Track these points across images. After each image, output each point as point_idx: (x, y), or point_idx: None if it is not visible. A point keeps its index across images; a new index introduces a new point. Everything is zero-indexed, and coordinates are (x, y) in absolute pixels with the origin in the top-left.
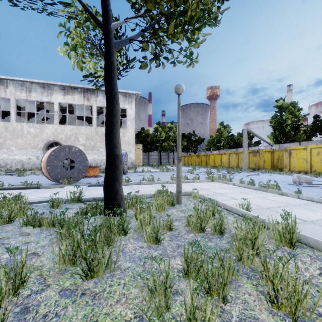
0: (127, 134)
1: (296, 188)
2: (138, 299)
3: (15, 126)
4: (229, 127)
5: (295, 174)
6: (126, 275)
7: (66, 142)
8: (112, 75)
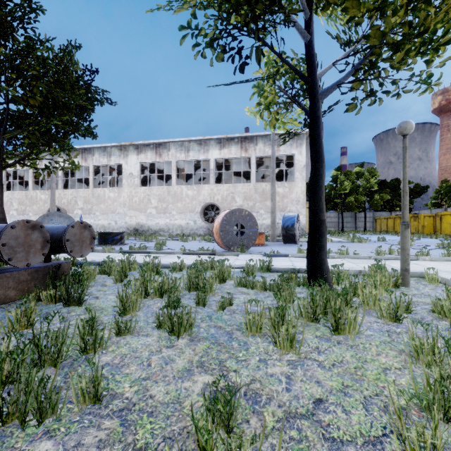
0: (295, 189)
1: None
2: (400, 358)
3: (175, 189)
4: None
5: None
6: (373, 340)
7: (222, 204)
8: (319, 131)
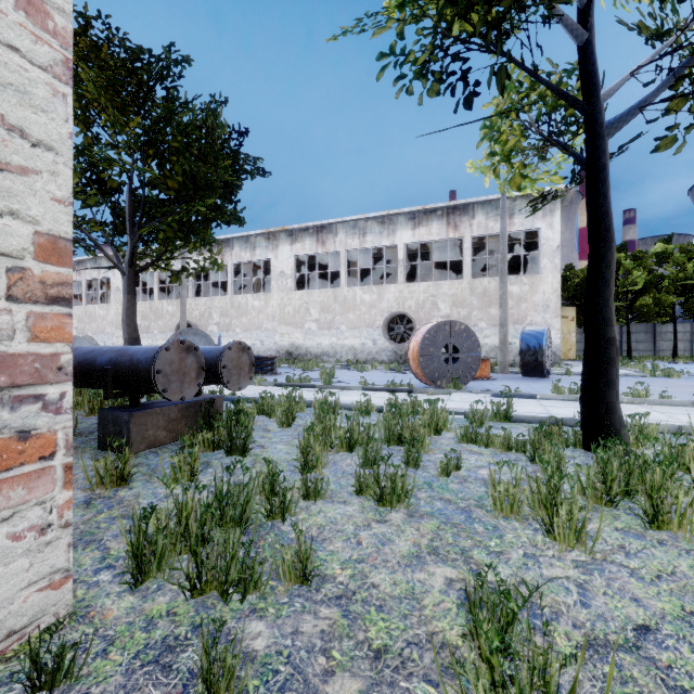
0: (541, 286)
1: None
2: None
3: (345, 293)
4: None
5: None
6: None
7: (417, 314)
8: (605, 189)
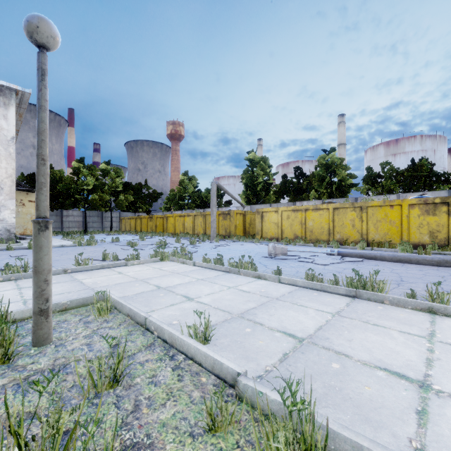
0: None
1: (273, 263)
2: None
3: None
4: (195, 179)
5: (270, 243)
6: None
7: None
8: None
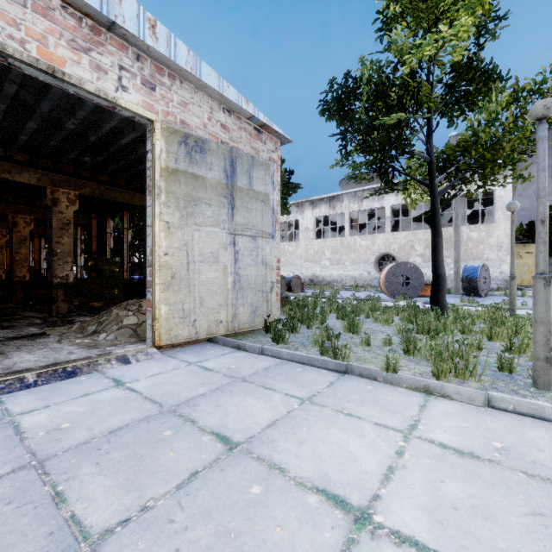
0: (495, 232)
1: None
2: None
3: (349, 241)
4: None
5: None
6: None
7: (399, 253)
8: (436, 218)
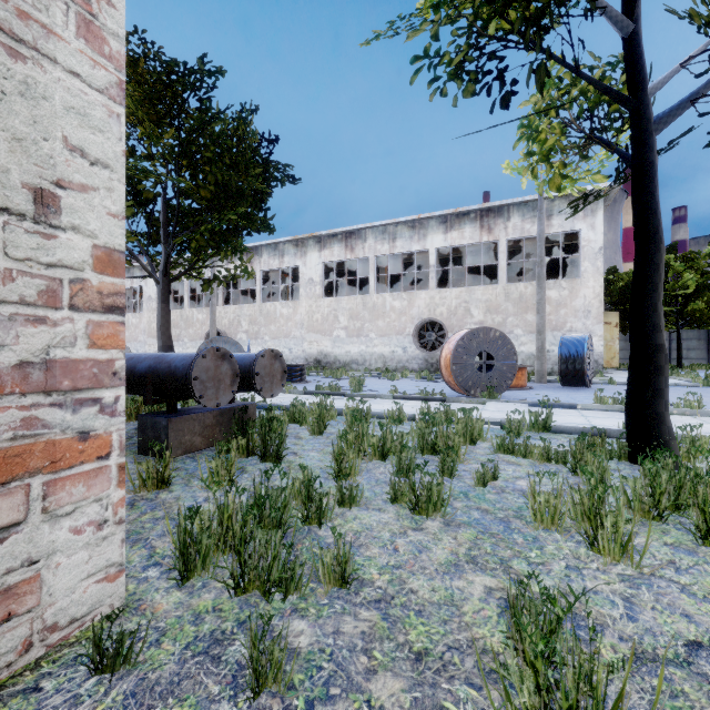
0: (581, 290)
1: None
2: None
3: (375, 300)
4: None
5: None
6: None
7: (449, 320)
8: (653, 188)
